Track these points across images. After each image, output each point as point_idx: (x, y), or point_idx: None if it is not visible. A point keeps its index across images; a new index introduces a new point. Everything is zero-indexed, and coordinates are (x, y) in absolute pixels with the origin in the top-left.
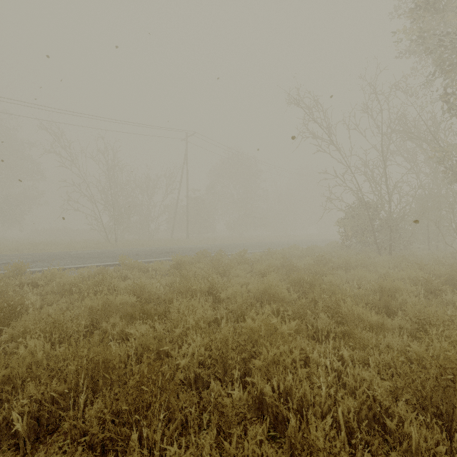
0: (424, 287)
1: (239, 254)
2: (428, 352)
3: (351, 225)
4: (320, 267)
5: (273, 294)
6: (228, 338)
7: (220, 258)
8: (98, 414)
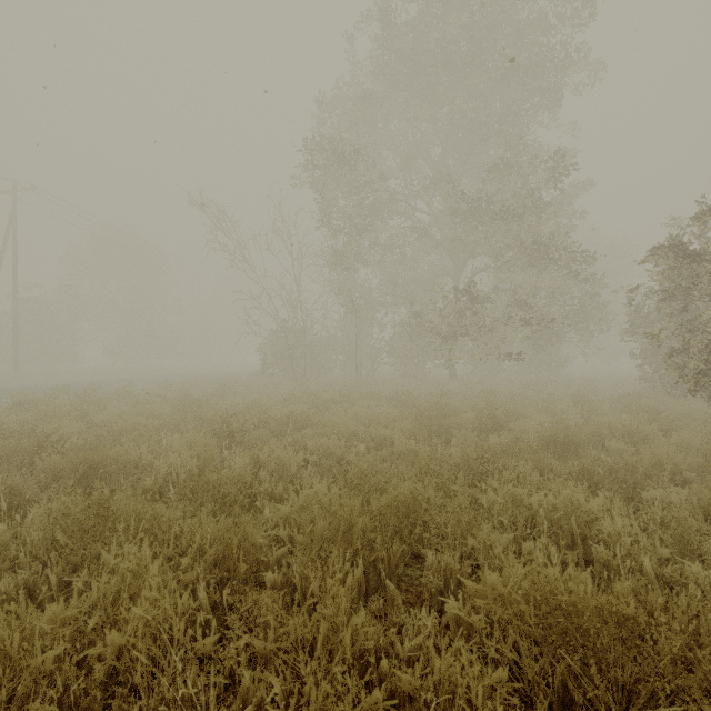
0: (288, 401)
1: (122, 389)
2: (235, 423)
3: (272, 352)
4: (214, 393)
5: (152, 415)
6: (102, 434)
7: (92, 392)
8: (14, 457)
